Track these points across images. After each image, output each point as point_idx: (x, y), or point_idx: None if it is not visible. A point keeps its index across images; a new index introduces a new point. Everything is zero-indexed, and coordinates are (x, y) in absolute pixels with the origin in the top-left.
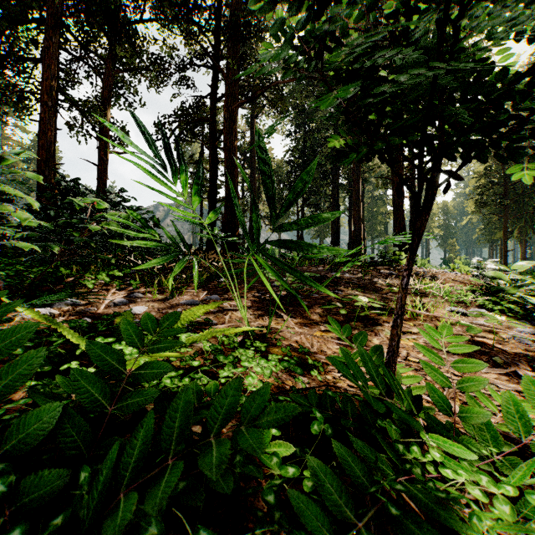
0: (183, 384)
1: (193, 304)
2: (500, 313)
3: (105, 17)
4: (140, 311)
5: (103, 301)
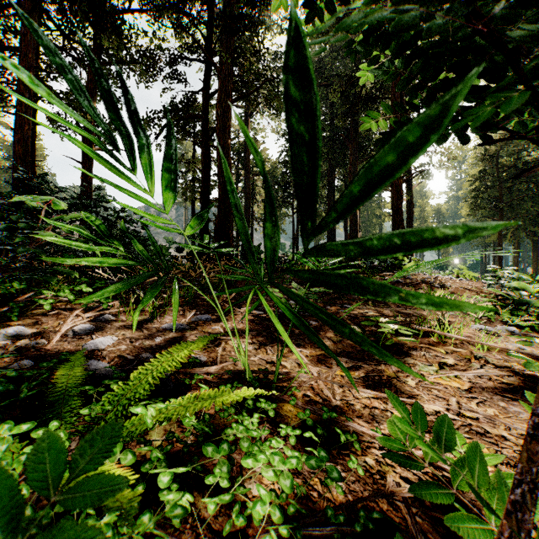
0: (138, 530)
1: (177, 329)
2: (531, 331)
3: (90, 5)
4: (105, 344)
5: (59, 329)
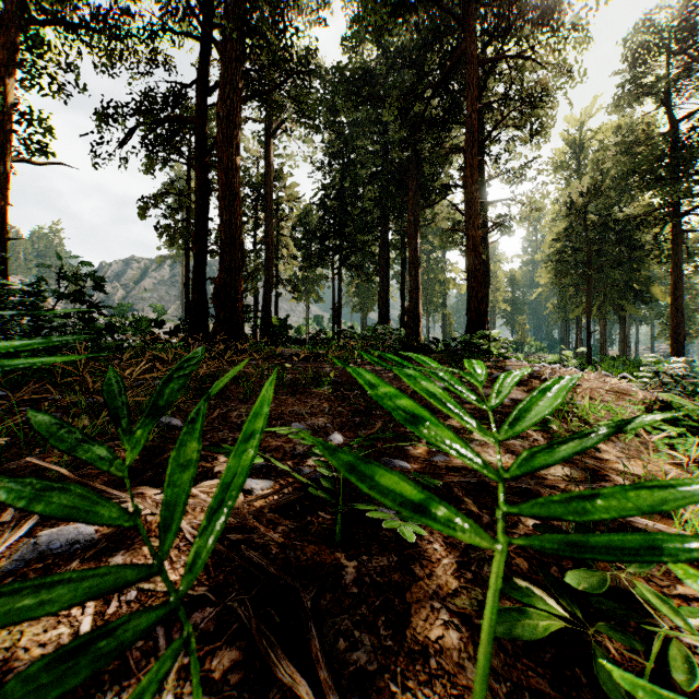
0: None
1: None
2: None
3: None
4: None
5: None
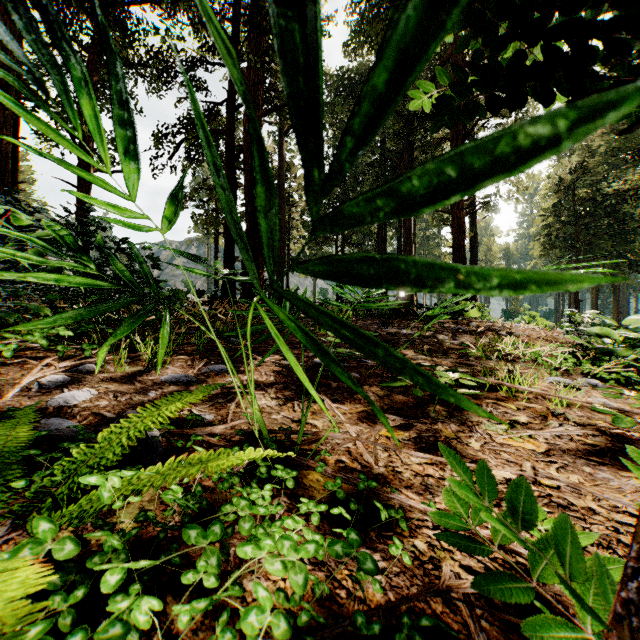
0: None
1: (180, 382)
2: (616, 385)
3: None
4: (79, 399)
5: (19, 381)
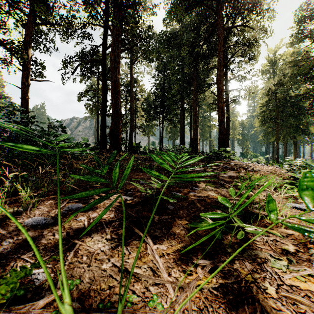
0: None
1: (39, 225)
2: None
3: None
4: None
5: None
